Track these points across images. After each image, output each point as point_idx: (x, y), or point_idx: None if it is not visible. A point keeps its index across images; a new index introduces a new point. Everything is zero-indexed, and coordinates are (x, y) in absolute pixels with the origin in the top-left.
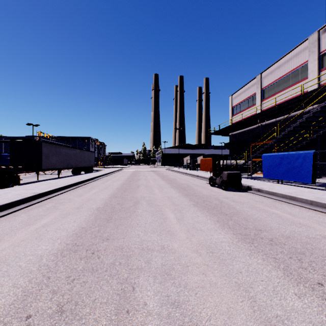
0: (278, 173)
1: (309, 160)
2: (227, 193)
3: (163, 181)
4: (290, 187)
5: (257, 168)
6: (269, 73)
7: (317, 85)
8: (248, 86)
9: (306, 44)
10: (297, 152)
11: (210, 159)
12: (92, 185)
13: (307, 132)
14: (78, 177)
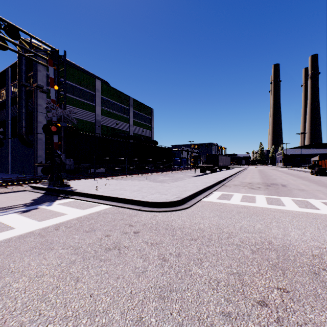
0: None
1: None
2: (315, 176)
3: (282, 173)
4: None
5: None
6: None
7: None
8: None
9: None
10: None
11: (325, 160)
12: (245, 173)
13: None
14: (233, 170)
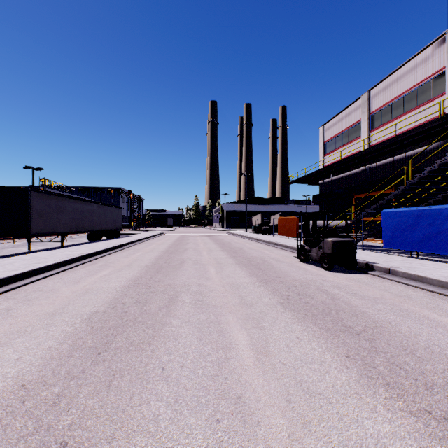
0: (412, 240)
1: None
2: (334, 276)
3: (224, 253)
4: (441, 266)
5: (368, 232)
6: (382, 89)
7: None
8: (348, 111)
9: (443, 41)
10: (447, 206)
11: (293, 218)
12: (108, 259)
13: None
14: (91, 246)
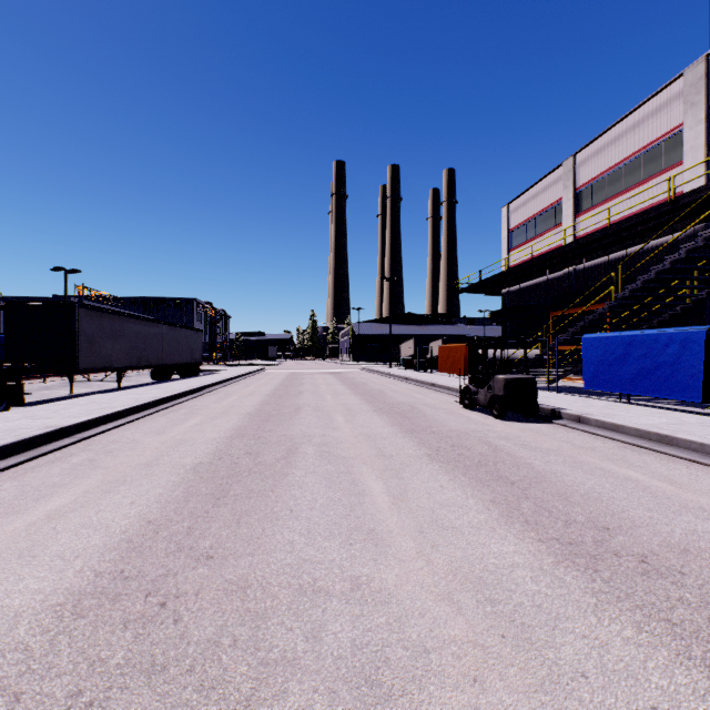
0: (621, 379)
1: (697, 349)
2: (505, 426)
3: (356, 397)
4: (652, 412)
5: (568, 367)
6: (593, 153)
7: (704, 179)
8: (544, 184)
9: (679, 86)
10: (666, 330)
11: (460, 346)
12: (192, 405)
13: (687, 285)
14: (163, 387)
